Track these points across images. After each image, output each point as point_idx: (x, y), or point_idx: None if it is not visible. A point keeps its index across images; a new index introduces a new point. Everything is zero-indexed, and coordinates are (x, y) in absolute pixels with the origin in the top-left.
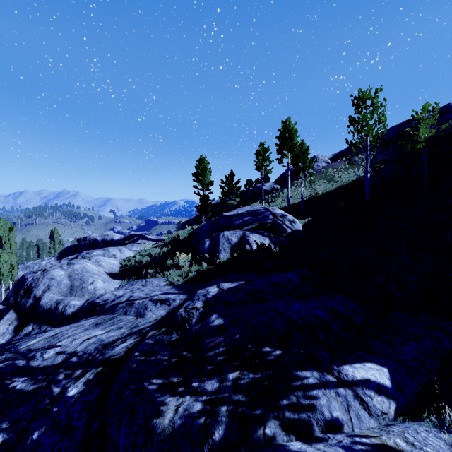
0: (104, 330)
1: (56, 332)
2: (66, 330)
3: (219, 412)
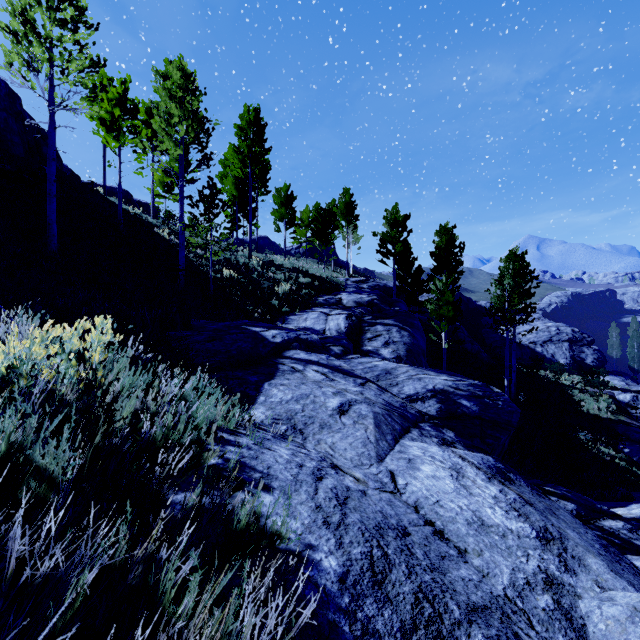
0: (374, 363)
1: (431, 377)
2: (420, 374)
3: (321, 334)
